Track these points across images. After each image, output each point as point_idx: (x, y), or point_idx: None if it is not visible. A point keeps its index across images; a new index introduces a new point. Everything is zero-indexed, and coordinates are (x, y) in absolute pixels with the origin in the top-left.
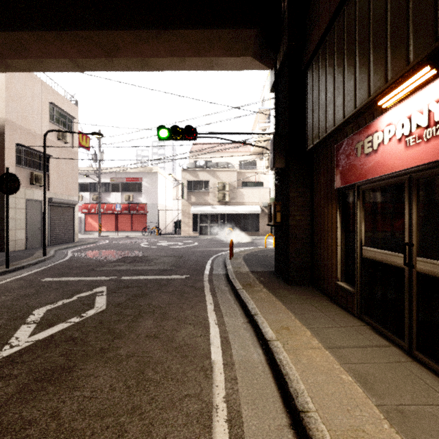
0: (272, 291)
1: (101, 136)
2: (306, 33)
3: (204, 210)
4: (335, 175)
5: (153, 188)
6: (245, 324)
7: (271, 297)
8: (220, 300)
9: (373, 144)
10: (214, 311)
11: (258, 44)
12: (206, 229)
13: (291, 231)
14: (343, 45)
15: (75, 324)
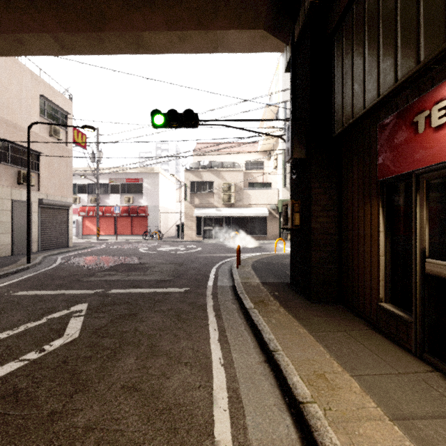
0: (292, 311)
1: (93, 129)
2: None
3: (208, 213)
4: (378, 163)
5: (154, 190)
6: (262, 365)
7: (292, 321)
8: (226, 323)
9: None
10: (219, 341)
11: (272, 10)
12: (210, 233)
13: (313, 236)
14: None
15: (29, 364)
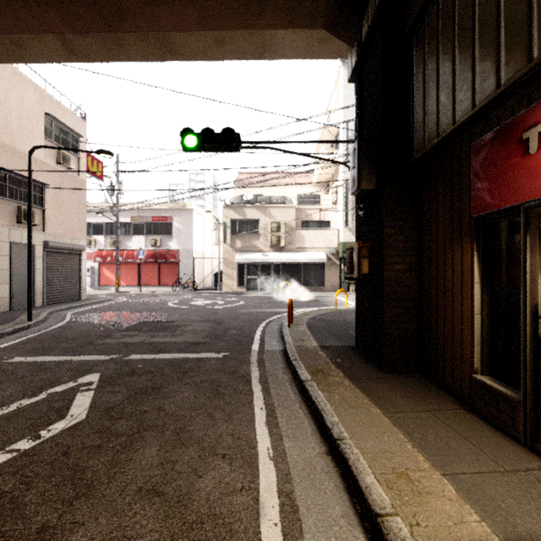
0: (359, 384)
1: (110, 155)
2: None
3: (253, 259)
4: (472, 194)
5: (186, 230)
6: (324, 459)
7: (361, 397)
8: (276, 400)
9: None
10: (266, 424)
11: (334, 3)
12: (255, 283)
13: (386, 288)
14: None
15: (18, 457)
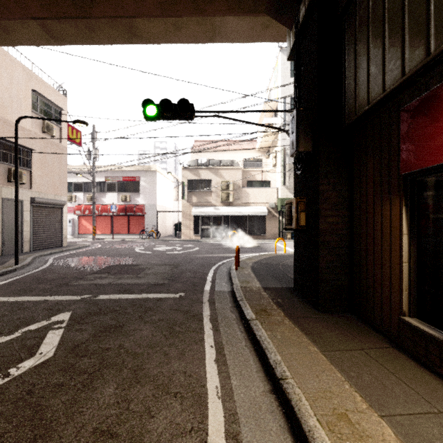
0: (298, 323)
1: (85, 124)
2: None
3: (206, 212)
4: (401, 154)
5: (151, 188)
6: (268, 397)
7: (300, 335)
8: (225, 338)
9: None
10: (216, 362)
11: None
12: (208, 232)
13: (321, 238)
14: None
15: None
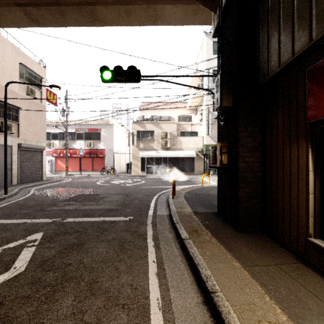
0: (223, 241)
1: (58, 88)
2: None
3: (150, 154)
4: (308, 105)
5: (109, 137)
6: (201, 308)
7: (225, 252)
8: (164, 254)
9: None
10: (157, 275)
11: None
12: (151, 169)
13: (240, 174)
14: None
15: None
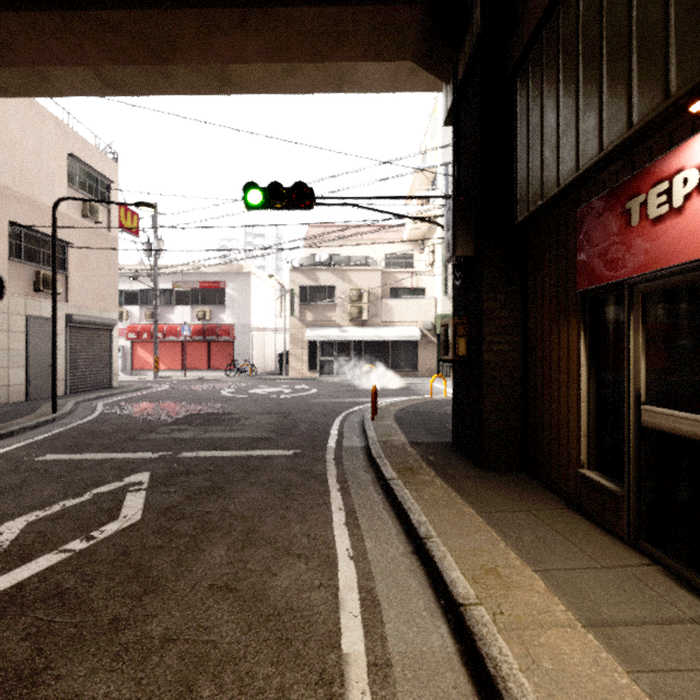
0: (453, 483)
1: (152, 208)
2: (515, 6)
3: (328, 335)
4: (578, 265)
5: (243, 299)
6: (408, 558)
7: (454, 496)
8: (357, 501)
9: (672, 197)
10: (346, 525)
11: (425, 34)
12: (330, 366)
13: (486, 372)
14: (600, 9)
15: (74, 557)
